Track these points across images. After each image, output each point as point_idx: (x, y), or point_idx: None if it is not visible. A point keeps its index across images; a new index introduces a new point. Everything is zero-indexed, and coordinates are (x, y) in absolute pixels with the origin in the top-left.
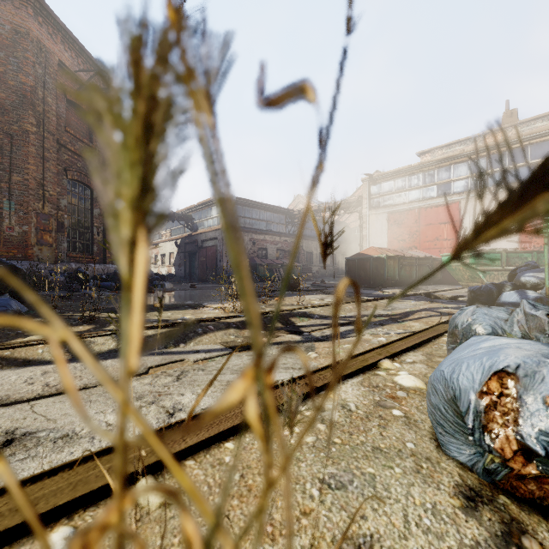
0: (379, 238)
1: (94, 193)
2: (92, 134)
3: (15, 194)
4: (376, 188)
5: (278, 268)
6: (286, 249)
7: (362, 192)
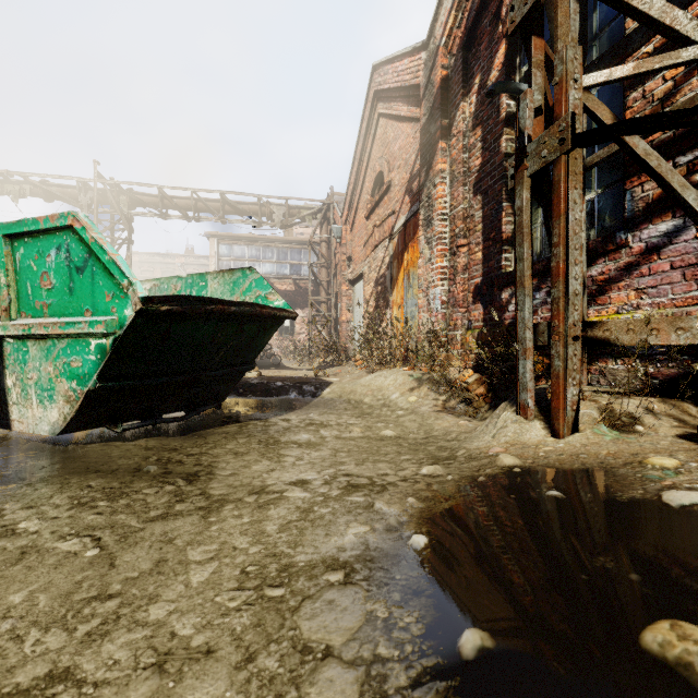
0: None
1: None
2: None
3: None
4: None
5: None
6: None
7: None
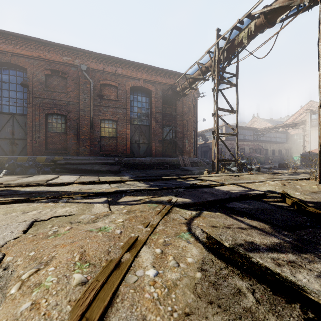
0: (317, 142)
1: (195, 133)
2: (194, 112)
3: (187, 138)
4: (315, 116)
5: (252, 158)
6: (254, 148)
7: (299, 113)
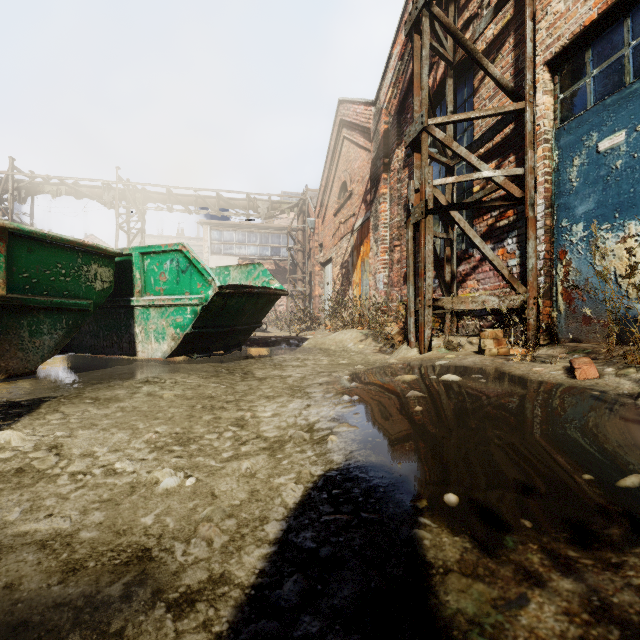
0: None
1: None
2: None
3: None
4: None
5: None
6: None
7: None
